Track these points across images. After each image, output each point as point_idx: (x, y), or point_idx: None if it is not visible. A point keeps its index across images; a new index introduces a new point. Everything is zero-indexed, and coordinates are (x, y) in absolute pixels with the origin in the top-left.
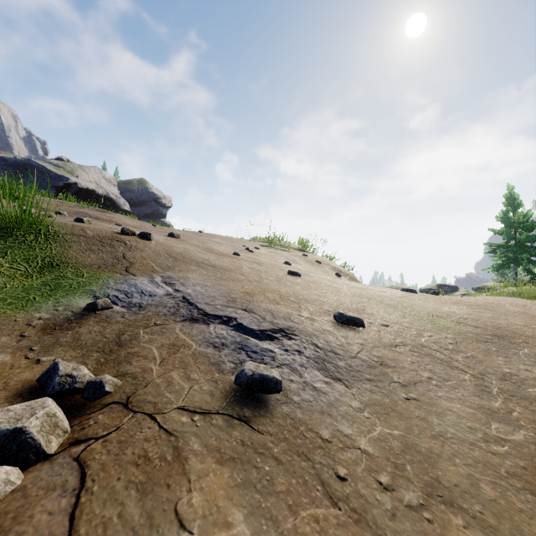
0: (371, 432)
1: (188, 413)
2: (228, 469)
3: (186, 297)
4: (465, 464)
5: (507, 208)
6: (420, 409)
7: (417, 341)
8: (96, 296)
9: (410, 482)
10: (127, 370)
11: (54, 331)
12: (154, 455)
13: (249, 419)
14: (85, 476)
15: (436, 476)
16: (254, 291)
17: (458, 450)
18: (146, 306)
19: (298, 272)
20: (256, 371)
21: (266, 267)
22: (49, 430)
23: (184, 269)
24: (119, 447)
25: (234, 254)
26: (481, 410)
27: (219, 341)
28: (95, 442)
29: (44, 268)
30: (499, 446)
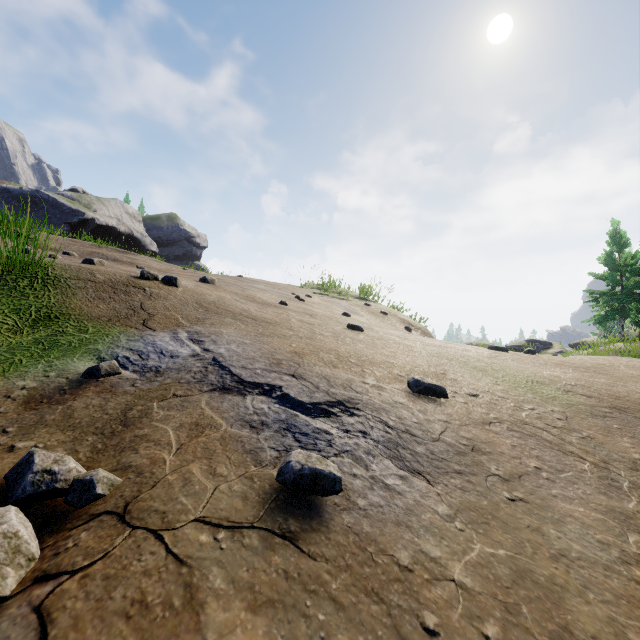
0: (467, 553)
1: (209, 528)
2: (264, 620)
3: (217, 359)
4: (602, 601)
5: (612, 248)
6: (531, 515)
7: (516, 416)
8: (101, 357)
9: (530, 635)
10: (131, 461)
11: (39, 405)
12: (155, 599)
13: (297, 535)
14: None
15: (565, 622)
16: (304, 350)
17: (590, 579)
18: (166, 370)
19: (360, 326)
20: (306, 464)
21: (320, 320)
22: (5, 558)
23: (217, 322)
24: (104, 587)
25: (281, 303)
26: (611, 515)
27: (257, 418)
28: (69, 579)
29: (39, 321)
30: None
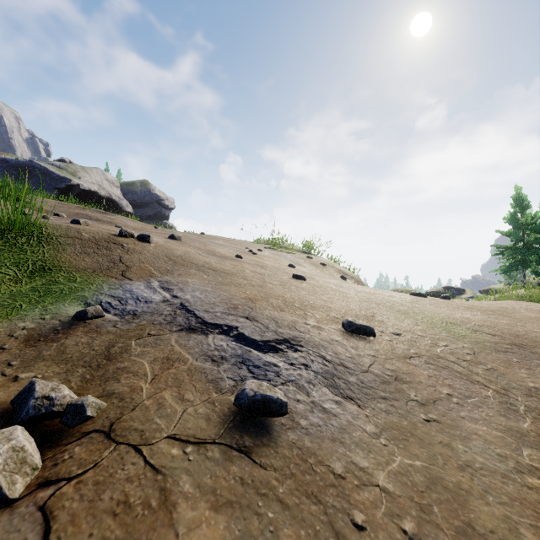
0: (390, 464)
1: (179, 443)
2: (224, 517)
3: (184, 304)
4: (499, 502)
5: (515, 210)
6: (443, 433)
7: (432, 351)
8: (88, 302)
9: (439, 529)
10: (114, 389)
11: (37, 342)
12: (136, 500)
13: (250, 449)
14: (50, 533)
15: (468, 519)
16: (256, 296)
17: (490, 485)
18: (141, 313)
19: (303, 276)
20: (258, 391)
21: (270, 270)
22: (14, 468)
23: (184, 273)
24: (95, 490)
25: (237, 256)
26: (509, 433)
27: (217, 354)
28: (66, 484)
29: (35, 272)
30: (535, 478)
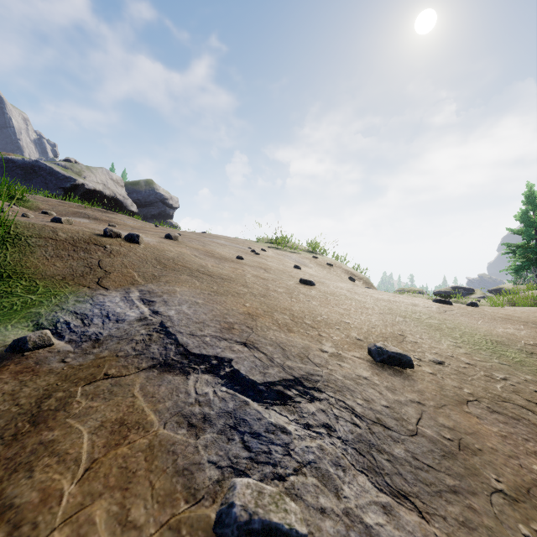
0: None
1: None
2: None
3: (165, 324)
4: None
5: (527, 207)
6: None
7: (491, 390)
8: (39, 323)
9: None
10: (16, 495)
11: None
12: None
13: None
14: None
15: None
16: (258, 310)
17: None
18: (106, 338)
19: (312, 281)
20: (256, 512)
21: (274, 274)
22: None
23: (172, 279)
24: None
25: (238, 258)
26: None
27: (198, 410)
28: None
29: None
30: None
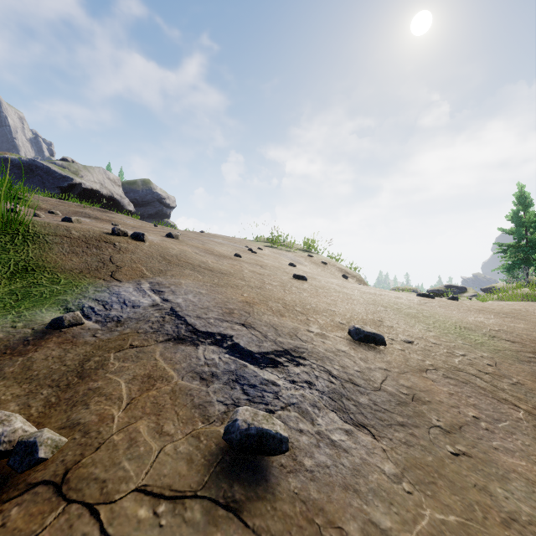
0: (418, 521)
1: (150, 499)
2: None
3: (174, 309)
4: None
5: (518, 207)
6: (476, 472)
7: (450, 362)
8: (68, 307)
9: None
10: (80, 418)
11: (2, 356)
12: None
13: (241, 505)
14: None
15: None
16: (254, 299)
17: None
18: (126, 320)
19: (304, 276)
20: (253, 423)
21: (270, 270)
22: None
23: (177, 273)
24: None
25: (236, 255)
26: None
27: (207, 370)
28: None
29: (17, 273)
30: None
